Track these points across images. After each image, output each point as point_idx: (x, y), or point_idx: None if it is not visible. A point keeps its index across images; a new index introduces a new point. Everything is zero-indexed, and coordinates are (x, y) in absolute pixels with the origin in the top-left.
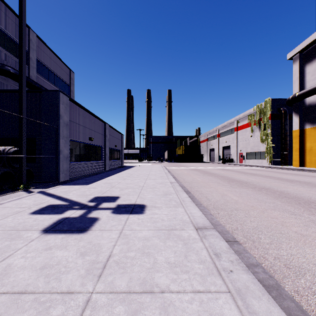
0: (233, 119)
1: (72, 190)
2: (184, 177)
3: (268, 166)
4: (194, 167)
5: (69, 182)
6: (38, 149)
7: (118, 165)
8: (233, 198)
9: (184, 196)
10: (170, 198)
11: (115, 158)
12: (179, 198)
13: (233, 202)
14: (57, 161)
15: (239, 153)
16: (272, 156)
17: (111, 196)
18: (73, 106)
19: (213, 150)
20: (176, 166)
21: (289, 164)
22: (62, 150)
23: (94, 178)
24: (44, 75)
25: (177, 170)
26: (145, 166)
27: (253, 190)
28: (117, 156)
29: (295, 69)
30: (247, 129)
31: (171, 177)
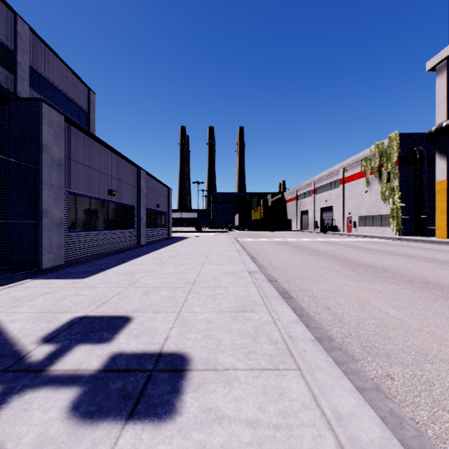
0: (337, 166)
1: (38, 295)
2: (270, 257)
3: (397, 237)
4: (281, 238)
5: (54, 272)
6: (3, 209)
7: (163, 235)
8: (389, 313)
9: (289, 316)
10: (255, 323)
11: (158, 225)
12: (279, 326)
13: (398, 326)
14: (36, 230)
15: (346, 217)
16: (401, 221)
17: (112, 317)
18: (76, 134)
19: (306, 213)
20: (252, 236)
21: (427, 234)
22: (48, 211)
23: (109, 261)
24: (43, 93)
25: (256, 243)
26: (204, 237)
27: (412, 289)
28: (161, 221)
29: (440, 85)
30: (360, 180)
31: (248, 259)
